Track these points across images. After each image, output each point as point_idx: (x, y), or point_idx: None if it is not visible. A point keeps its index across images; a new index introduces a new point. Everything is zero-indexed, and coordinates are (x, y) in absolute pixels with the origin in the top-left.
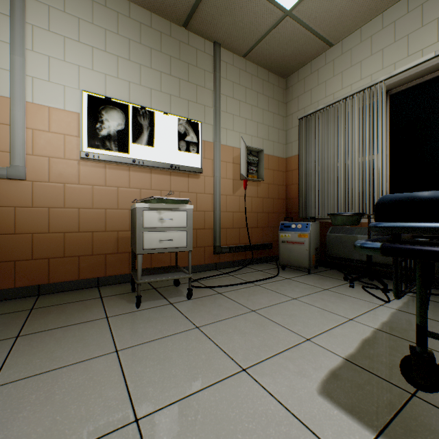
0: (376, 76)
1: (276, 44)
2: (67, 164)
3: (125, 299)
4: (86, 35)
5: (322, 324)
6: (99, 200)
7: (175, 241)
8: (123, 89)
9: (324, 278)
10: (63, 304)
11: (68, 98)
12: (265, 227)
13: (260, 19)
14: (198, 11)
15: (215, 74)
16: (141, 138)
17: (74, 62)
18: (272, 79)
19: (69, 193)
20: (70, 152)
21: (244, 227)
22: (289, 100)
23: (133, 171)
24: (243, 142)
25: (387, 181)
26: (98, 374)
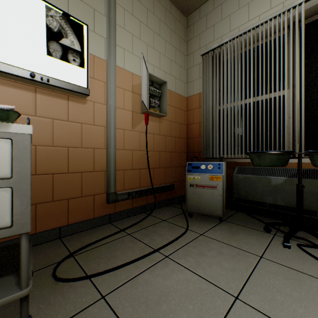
0: (290, 3)
1: None
2: None
3: None
4: None
5: None
6: None
7: None
8: None
9: (242, 230)
10: None
11: None
12: (168, 167)
13: None
14: None
15: None
16: None
17: None
18: (174, 12)
19: None
20: None
21: (145, 168)
22: (190, 38)
23: None
24: (144, 64)
25: (298, 118)
26: None
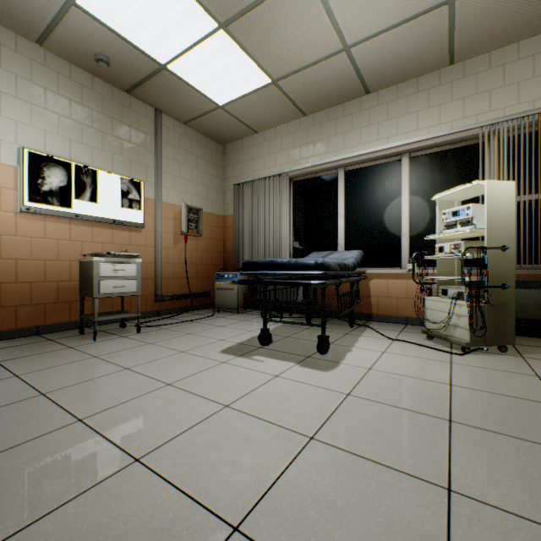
0: (284, 167)
1: (213, 122)
2: (4, 217)
3: (77, 338)
4: (25, 91)
5: (233, 334)
6: (38, 252)
7: (127, 288)
8: (64, 146)
9: (248, 315)
10: (14, 346)
11: (5, 152)
12: (205, 277)
13: (199, 105)
14: (142, 86)
15: (157, 138)
16: (84, 194)
17: (11, 117)
18: (211, 145)
19: (6, 245)
20: (7, 205)
21: (185, 277)
22: (226, 165)
23: (74, 224)
24: (183, 202)
25: (292, 243)
26: (91, 363)
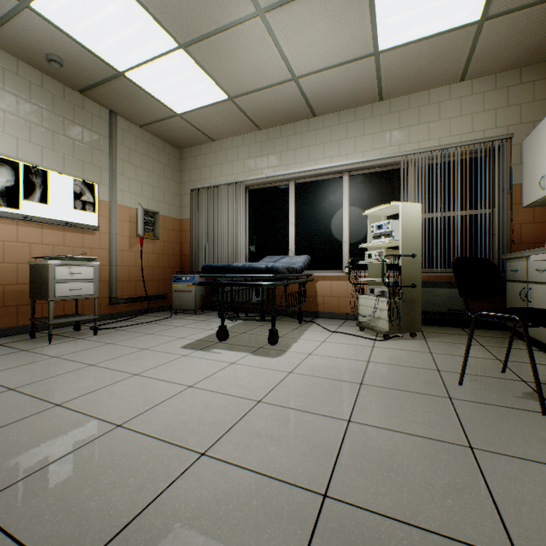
0: (241, 176)
1: (170, 128)
2: None
3: (29, 342)
4: None
5: (192, 333)
6: None
7: (84, 290)
8: (11, 144)
9: (205, 316)
10: None
11: None
12: (162, 280)
13: (156, 111)
14: (97, 89)
15: (112, 140)
16: (34, 195)
17: None
18: (168, 149)
19: None
20: None
21: (141, 280)
22: (183, 170)
23: (22, 225)
24: (140, 206)
25: (248, 247)
26: (53, 363)
